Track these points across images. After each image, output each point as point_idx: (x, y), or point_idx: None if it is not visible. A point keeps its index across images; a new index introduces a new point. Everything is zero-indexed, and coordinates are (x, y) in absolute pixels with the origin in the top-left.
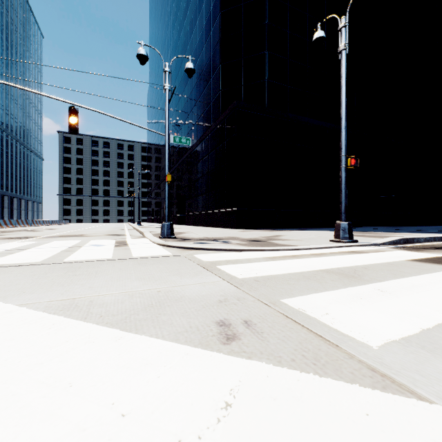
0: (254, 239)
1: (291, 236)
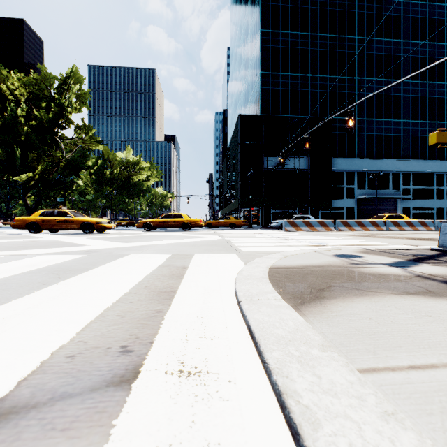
0: None
1: None
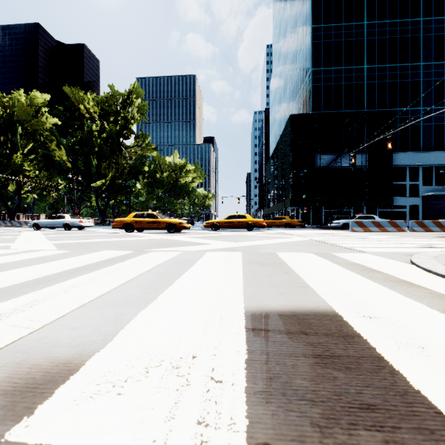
0: None
1: None
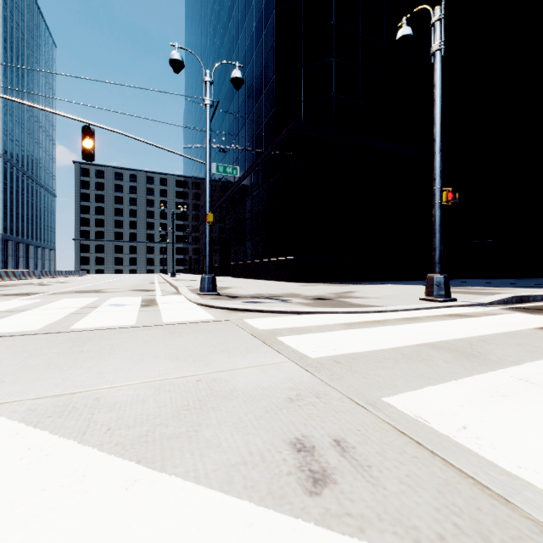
0: (320, 297)
1: (368, 292)
